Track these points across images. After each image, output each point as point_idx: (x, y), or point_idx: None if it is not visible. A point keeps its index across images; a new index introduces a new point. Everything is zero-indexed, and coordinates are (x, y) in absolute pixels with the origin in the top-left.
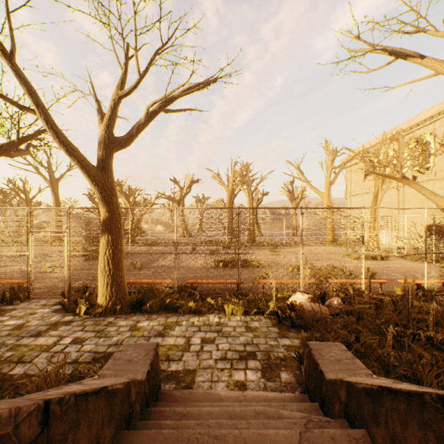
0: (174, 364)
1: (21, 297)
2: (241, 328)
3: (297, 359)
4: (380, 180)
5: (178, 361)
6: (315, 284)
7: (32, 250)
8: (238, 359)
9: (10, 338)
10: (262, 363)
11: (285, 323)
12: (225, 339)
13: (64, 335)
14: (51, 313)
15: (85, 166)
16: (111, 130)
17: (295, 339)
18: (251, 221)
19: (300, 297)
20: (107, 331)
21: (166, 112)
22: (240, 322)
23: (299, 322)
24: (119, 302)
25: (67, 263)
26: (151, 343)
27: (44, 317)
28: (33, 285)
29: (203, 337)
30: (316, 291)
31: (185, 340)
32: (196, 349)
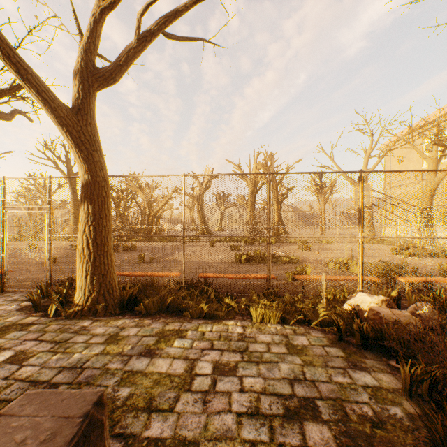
0: (157, 421)
1: None
2: (278, 347)
3: (408, 426)
4: (435, 163)
5: (167, 412)
6: (371, 284)
7: (6, 231)
8: (284, 416)
9: None
10: (335, 431)
11: (350, 341)
12: (255, 368)
13: (5, 346)
14: (14, 311)
15: (49, 100)
16: (90, 57)
17: (380, 374)
18: (276, 216)
19: (368, 300)
20: (72, 342)
21: (168, 38)
22: (276, 335)
23: (392, 344)
24: (103, 299)
25: (48, 248)
26: (86, 393)
27: (1, 316)
28: (8, 275)
29: (217, 361)
30: (386, 291)
31: (186, 365)
32: (203, 387)
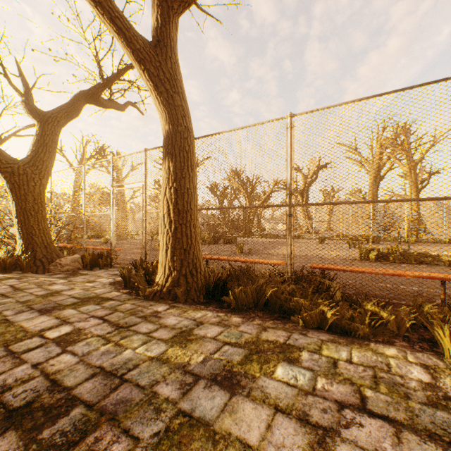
0: None
1: (100, 262)
2: None
3: None
4: None
5: None
6: None
7: (113, 208)
8: None
9: (18, 306)
10: None
11: None
12: None
13: (70, 319)
14: (107, 284)
15: (123, 29)
16: None
17: None
18: (413, 207)
19: None
20: (133, 330)
21: None
22: None
23: None
24: (184, 280)
25: (143, 224)
26: None
27: (93, 287)
28: (115, 251)
29: None
30: None
31: (306, 442)
32: None
